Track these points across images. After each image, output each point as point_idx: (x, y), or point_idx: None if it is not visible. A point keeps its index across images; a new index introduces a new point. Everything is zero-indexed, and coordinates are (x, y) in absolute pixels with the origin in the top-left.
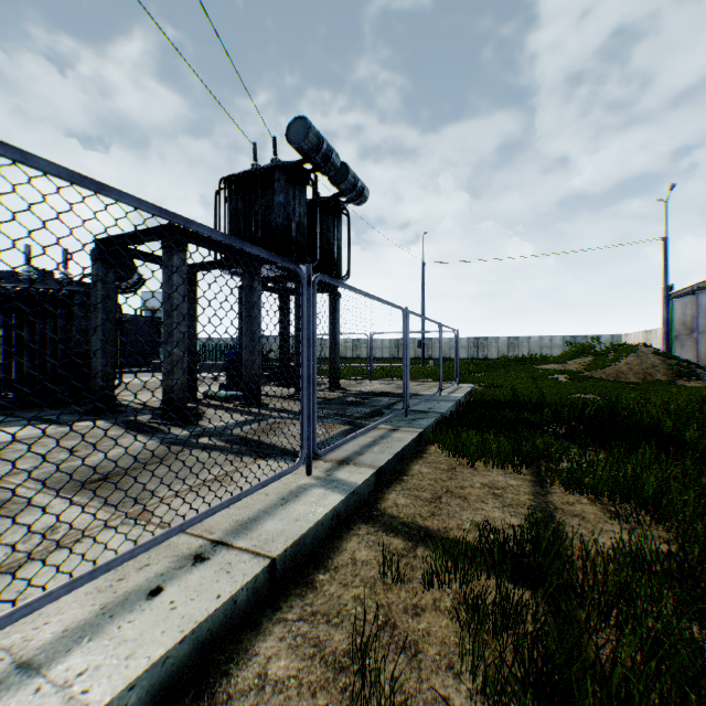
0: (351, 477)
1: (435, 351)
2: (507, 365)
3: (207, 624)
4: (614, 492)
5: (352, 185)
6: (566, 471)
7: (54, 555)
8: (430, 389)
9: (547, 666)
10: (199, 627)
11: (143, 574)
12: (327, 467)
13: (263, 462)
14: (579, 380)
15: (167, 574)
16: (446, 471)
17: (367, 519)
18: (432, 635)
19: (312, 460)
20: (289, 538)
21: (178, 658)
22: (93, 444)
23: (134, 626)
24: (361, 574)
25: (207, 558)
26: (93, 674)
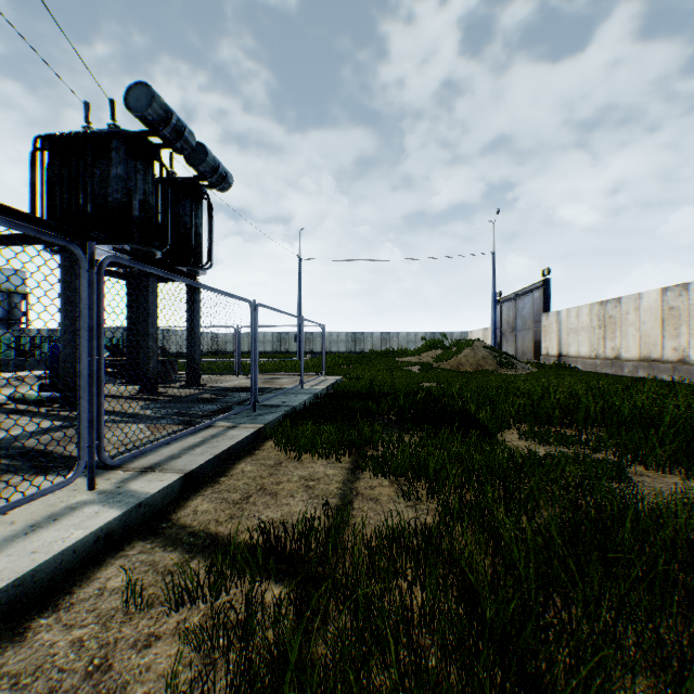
0: (147, 486)
1: (316, 345)
2: (375, 358)
3: None
4: (411, 472)
5: (212, 169)
6: (382, 456)
7: None
8: (296, 383)
9: (235, 686)
10: None
11: None
12: (124, 477)
13: (38, 480)
14: (428, 370)
15: None
16: (270, 467)
17: (151, 533)
18: (152, 670)
19: (110, 470)
20: (5, 580)
21: None
22: None
23: None
24: (102, 606)
25: None
26: None
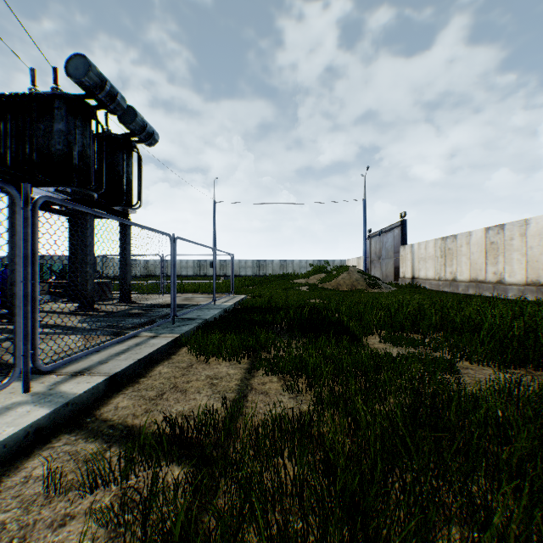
0: (76, 387)
1: (228, 270)
2: (274, 280)
3: None
4: (295, 370)
5: (141, 128)
6: (273, 358)
7: None
8: (210, 300)
9: None
10: None
11: None
12: (56, 380)
13: None
14: (314, 289)
15: None
16: (183, 369)
17: (76, 427)
18: None
19: (45, 375)
20: None
21: None
22: None
23: None
24: (26, 492)
25: None
26: None
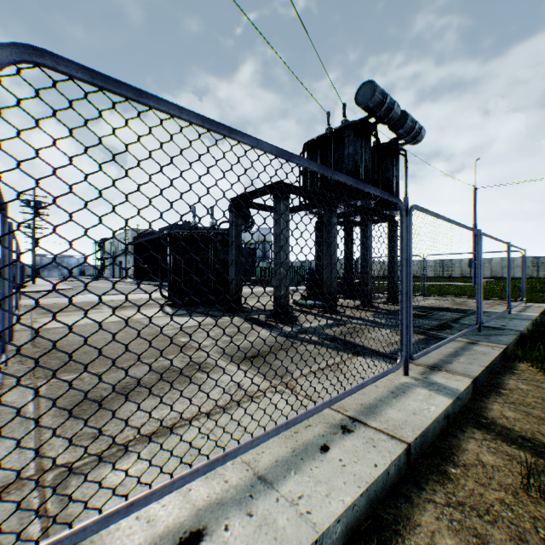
0: (448, 382)
1: (483, 270)
2: None
3: (374, 486)
4: None
5: (410, 128)
6: None
7: (247, 404)
8: (492, 307)
9: None
10: (369, 487)
11: (309, 432)
12: (419, 370)
13: (360, 359)
14: None
15: (326, 436)
16: None
17: (477, 424)
18: None
19: None
20: (415, 429)
21: (359, 507)
22: (285, 335)
23: (320, 471)
24: (495, 478)
25: (352, 430)
26: (308, 500)
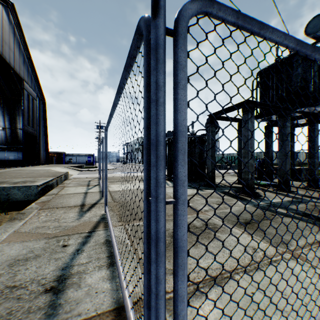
0: None
1: None
2: None
3: None
4: None
5: None
6: None
7: (270, 267)
8: None
9: None
10: None
11: None
12: None
13: None
14: None
15: None
16: None
17: None
18: None
19: None
20: None
21: None
22: None
23: None
24: None
25: None
26: None
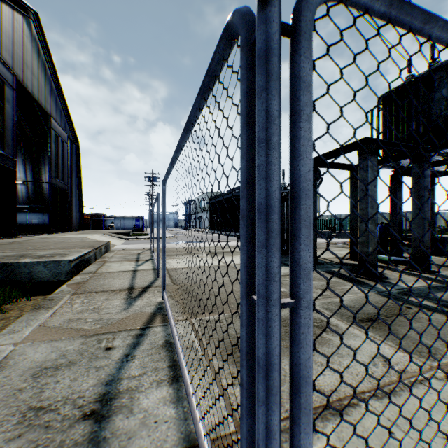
0: None
1: None
2: None
3: None
4: None
5: None
6: None
7: (415, 391)
8: None
9: None
10: None
11: None
12: None
13: None
14: None
15: None
16: None
17: None
18: None
19: None
20: None
21: None
22: None
23: None
24: None
25: None
26: None
